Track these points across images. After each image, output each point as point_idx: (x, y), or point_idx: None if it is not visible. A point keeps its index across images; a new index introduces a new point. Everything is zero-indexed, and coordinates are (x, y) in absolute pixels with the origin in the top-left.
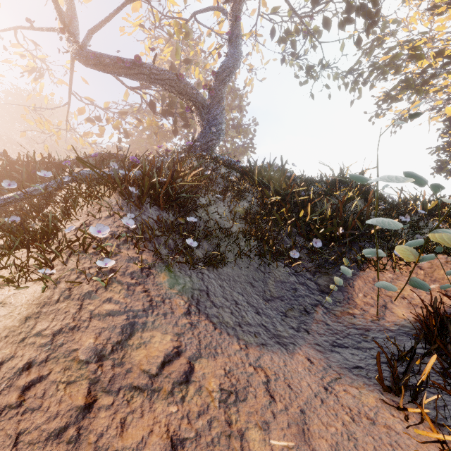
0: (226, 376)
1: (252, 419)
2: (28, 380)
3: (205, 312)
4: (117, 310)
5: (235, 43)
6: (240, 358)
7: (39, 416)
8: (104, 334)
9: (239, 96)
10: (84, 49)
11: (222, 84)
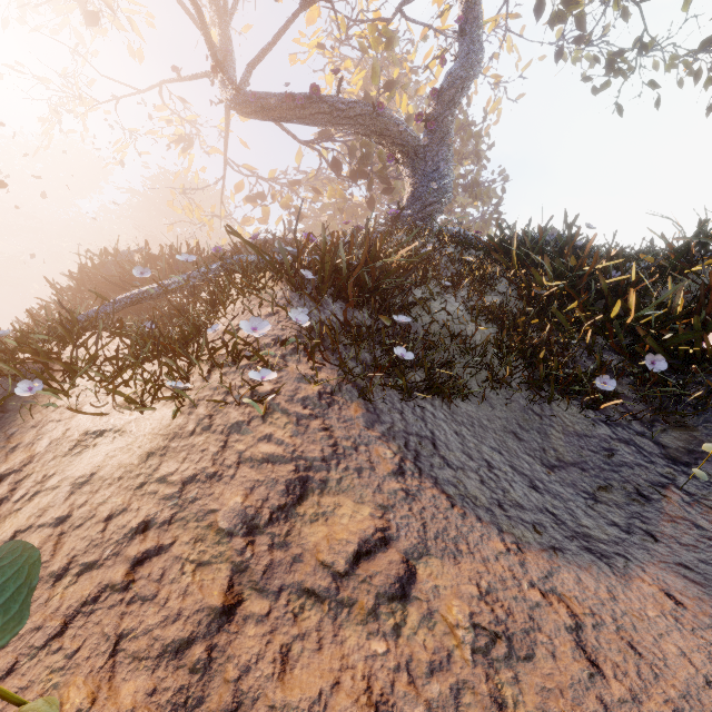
0: (483, 600)
1: (553, 706)
2: (142, 548)
3: (431, 474)
4: (280, 455)
5: (470, 35)
6: (509, 568)
7: (152, 611)
8: (259, 491)
9: (476, 135)
10: (242, 92)
11: (448, 109)
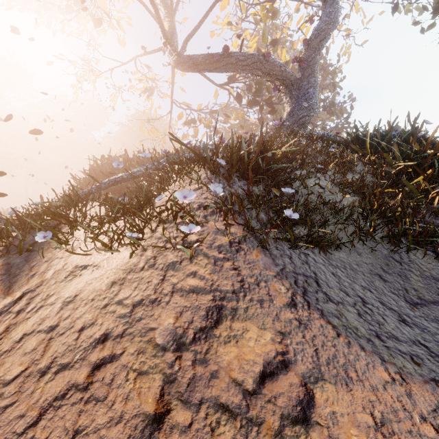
0: (379, 431)
1: None
2: (100, 356)
3: (317, 307)
4: (202, 287)
5: (330, 0)
6: (397, 398)
7: (102, 411)
8: (186, 314)
9: (332, 72)
10: (181, 56)
11: (315, 52)
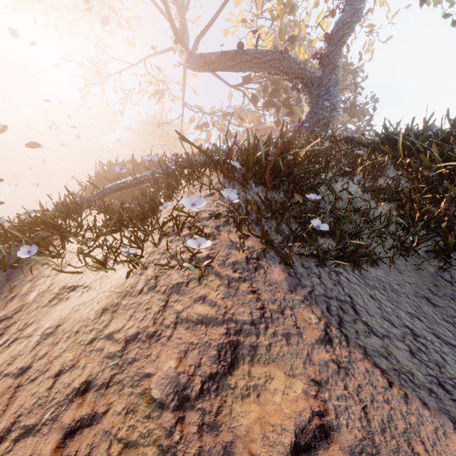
0: None
1: None
2: (77, 415)
3: (358, 343)
4: (212, 316)
5: None
6: None
7: None
8: (192, 354)
9: (353, 71)
10: (193, 54)
11: (337, 48)
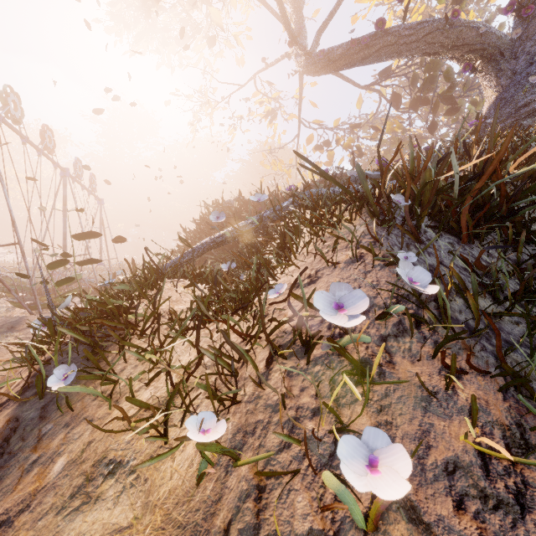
0: None
1: None
2: None
3: None
4: None
5: None
6: None
7: None
8: None
9: None
10: (312, 55)
11: None
